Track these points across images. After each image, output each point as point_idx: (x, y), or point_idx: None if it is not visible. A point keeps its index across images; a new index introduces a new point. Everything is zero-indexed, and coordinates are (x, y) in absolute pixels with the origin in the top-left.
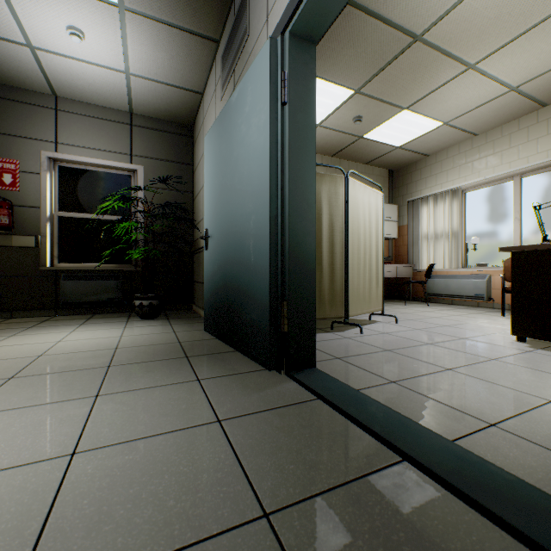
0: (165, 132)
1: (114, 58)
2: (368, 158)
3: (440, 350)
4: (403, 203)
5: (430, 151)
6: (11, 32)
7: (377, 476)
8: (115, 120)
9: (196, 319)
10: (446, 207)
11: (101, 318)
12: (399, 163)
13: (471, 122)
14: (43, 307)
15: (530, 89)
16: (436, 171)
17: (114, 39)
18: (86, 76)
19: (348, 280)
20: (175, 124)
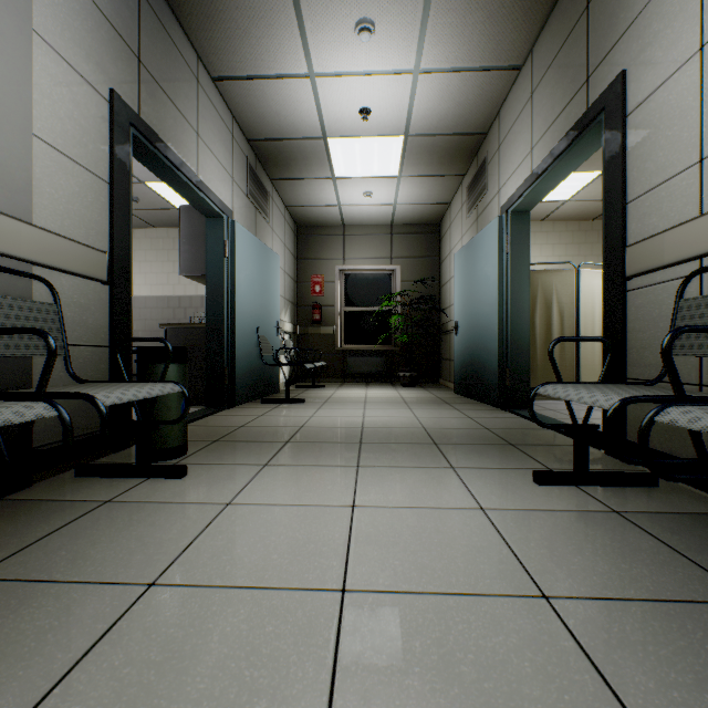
0: (417, 233)
1: (387, 199)
2: None
3: None
4: None
5: None
6: (331, 202)
7: (533, 430)
8: (380, 233)
9: (445, 389)
10: None
11: (375, 385)
12: None
13: None
14: (336, 376)
15: None
16: None
17: (391, 191)
18: (367, 211)
19: (579, 357)
20: (424, 225)
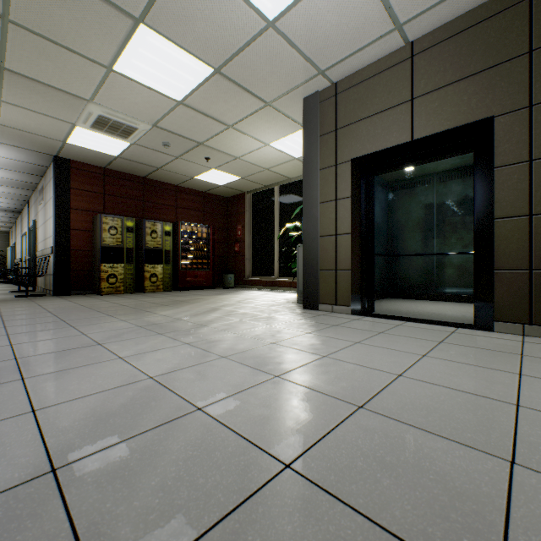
0: (1, 234)
1: None
2: None
3: None
4: None
5: None
6: None
7: None
8: None
9: None
10: None
11: None
12: None
13: None
14: None
15: None
16: None
17: None
18: None
19: None
20: (4, 231)
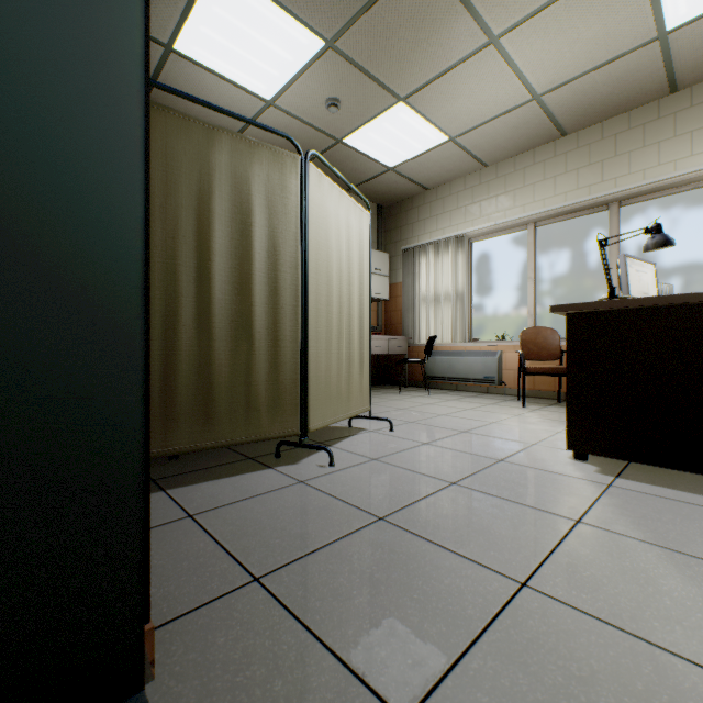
0: None
1: None
2: (350, 181)
3: (479, 504)
4: (396, 253)
5: (430, 183)
6: None
7: None
8: None
9: None
10: (450, 259)
11: None
12: (392, 195)
13: (482, 144)
14: None
15: (554, 102)
16: (437, 211)
17: None
18: None
19: (308, 361)
20: None
